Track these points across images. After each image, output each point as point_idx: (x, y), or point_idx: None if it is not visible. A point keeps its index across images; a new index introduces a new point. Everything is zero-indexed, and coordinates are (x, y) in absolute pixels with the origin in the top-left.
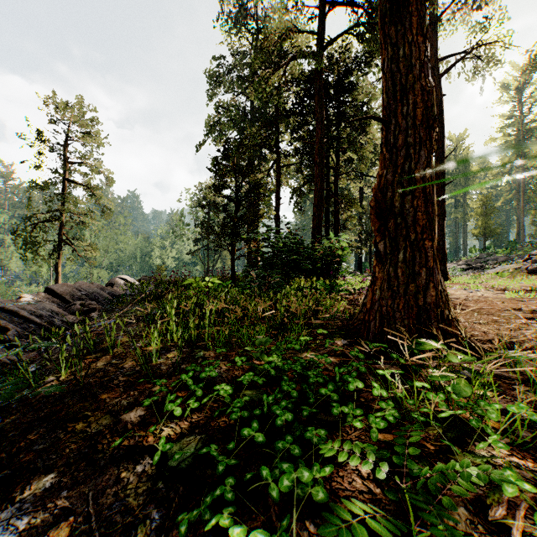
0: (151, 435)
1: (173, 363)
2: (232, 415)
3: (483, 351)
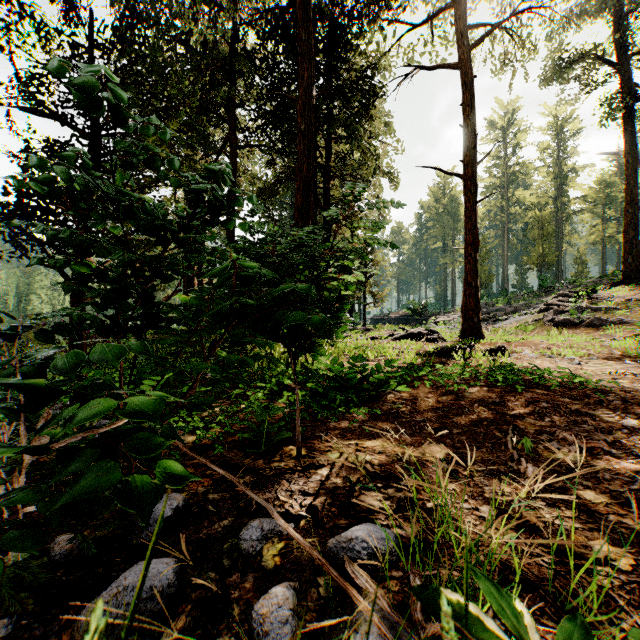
0: None
1: None
2: None
3: None
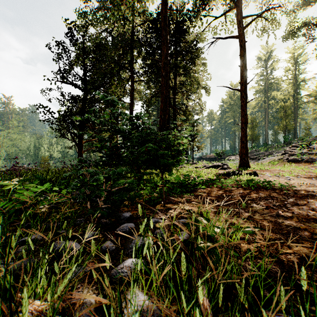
0: None
1: None
2: None
3: None
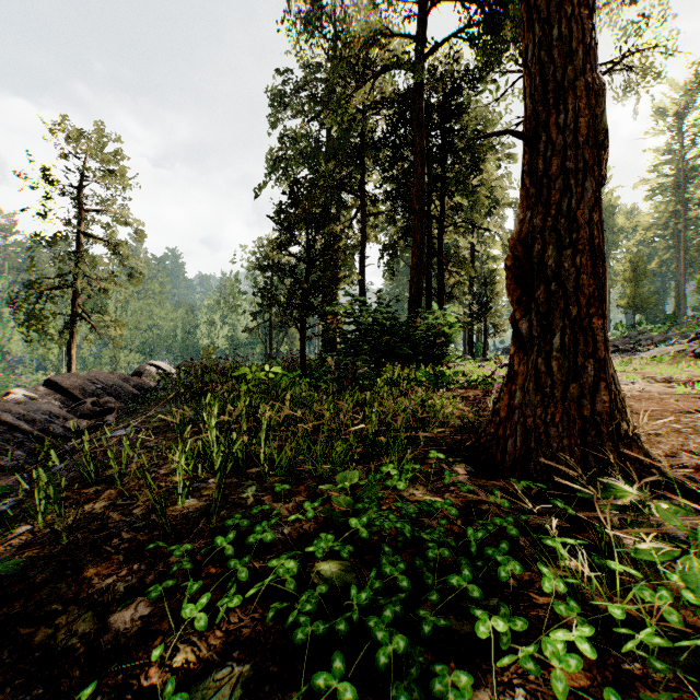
0: (156, 659)
1: (208, 507)
2: (296, 634)
3: (682, 485)
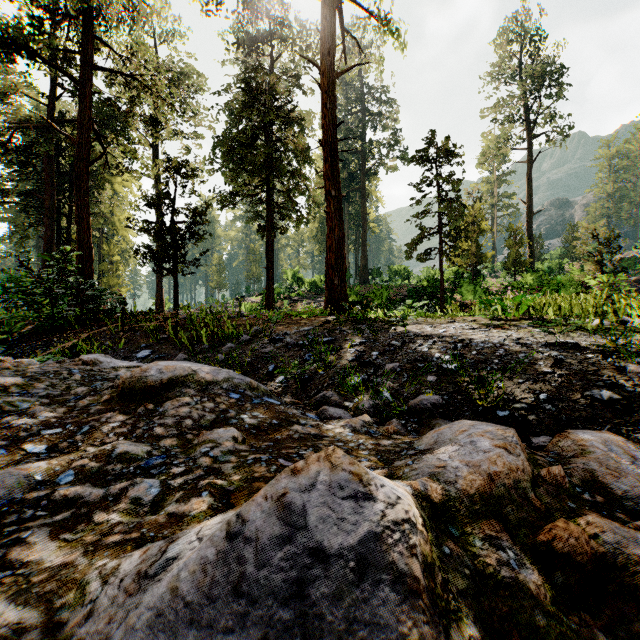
0: None
1: None
2: None
3: None
